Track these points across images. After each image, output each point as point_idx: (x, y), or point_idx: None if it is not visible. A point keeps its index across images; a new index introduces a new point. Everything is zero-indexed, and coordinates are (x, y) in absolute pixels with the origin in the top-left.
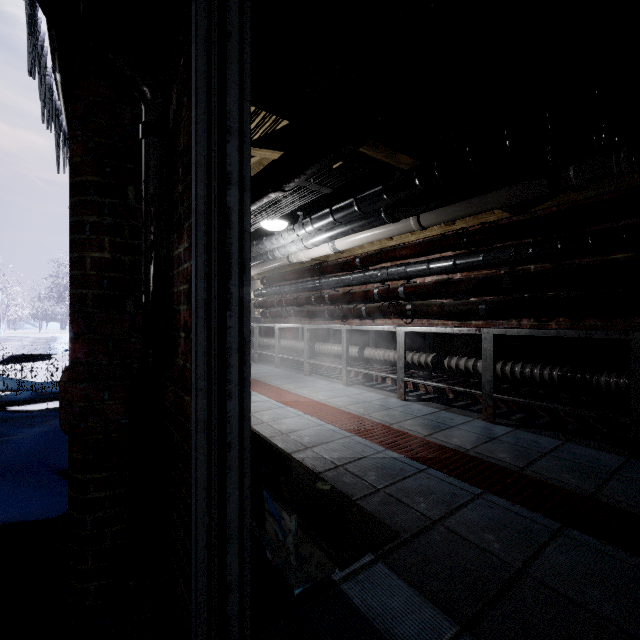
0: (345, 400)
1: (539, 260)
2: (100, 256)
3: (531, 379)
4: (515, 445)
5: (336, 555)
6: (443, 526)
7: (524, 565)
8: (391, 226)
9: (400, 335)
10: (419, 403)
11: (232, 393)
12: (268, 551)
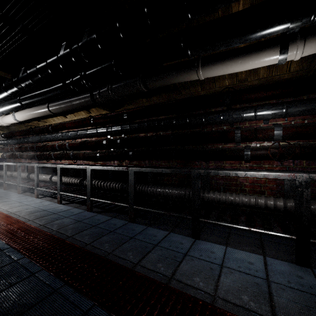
0: (21, 208)
1: (120, 134)
2: None
3: (113, 189)
4: (85, 223)
5: None
6: None
7: None
8: (38, 110)
9: (58, 169)
10: (68, 205)
11: None
12: None
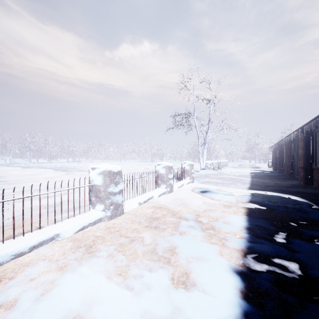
0: None
1: None
2: (288, 154)
3: None
4: None
5: None
6: None
7: None
8: None
9: None
10: None
11: (297, 162)
12: None
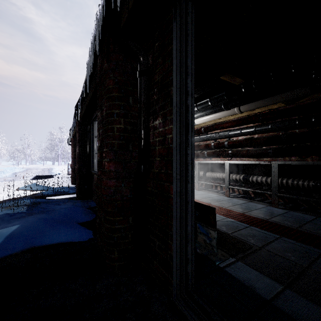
0: (199, 196)
1: (301, 127)
2: (120, 127)
3: (297, 186)
4: (291, 218)
5: (228, 252)
6: (265, 249)
7: (308, 266)
8: (224, 112)
9: (227, 165)
10: (237, 198)
11: (189, 181)
12: (198, 249)
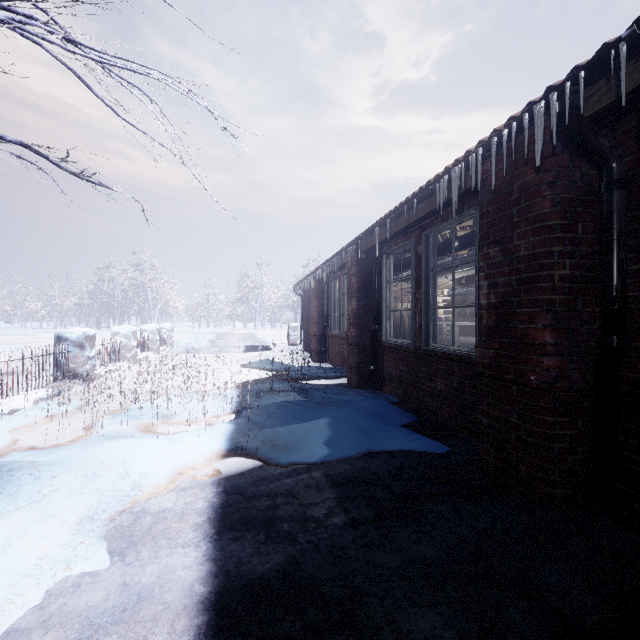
0: None
1: None
2: (563, 273)
3: None
4: None
5: None
6: None
7: None
8: None
9: None
10: None
11: None
12: None
